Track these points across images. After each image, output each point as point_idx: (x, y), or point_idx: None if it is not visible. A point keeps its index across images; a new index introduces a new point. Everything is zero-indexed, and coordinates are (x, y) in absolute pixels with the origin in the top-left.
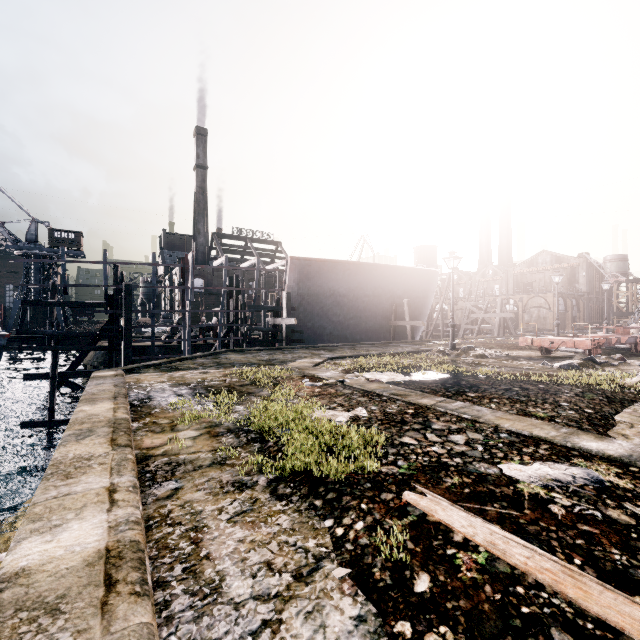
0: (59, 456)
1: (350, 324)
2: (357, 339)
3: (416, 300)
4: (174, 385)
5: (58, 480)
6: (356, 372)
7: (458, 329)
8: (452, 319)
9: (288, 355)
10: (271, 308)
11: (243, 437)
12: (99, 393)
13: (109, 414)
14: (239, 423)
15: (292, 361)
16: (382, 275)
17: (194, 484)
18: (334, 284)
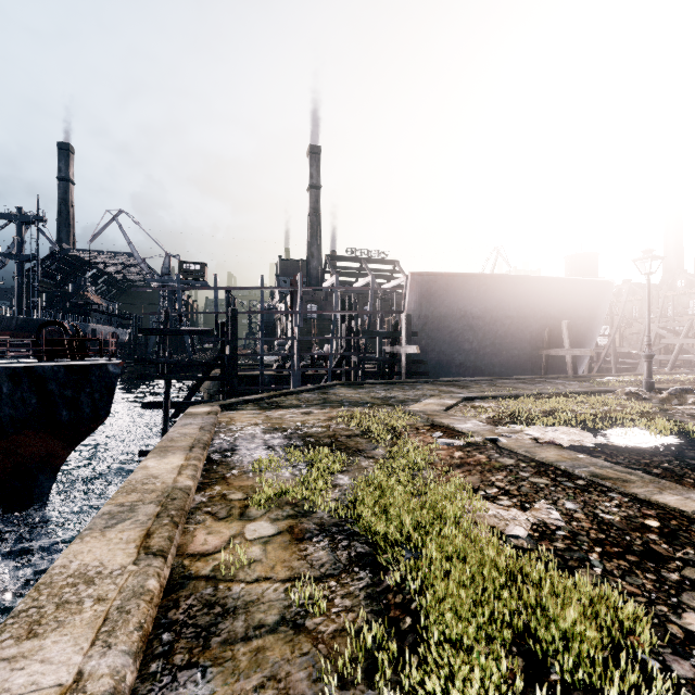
0: (59, 564)
1: (486, 353)
2: (495, 372)
3: (578, 321)
4: (267, 430)
5: (11, 639)
6: (510, 424)
7: (635, 360)
8: (648, 347)
9: (409, 392)
10: (388, 334)
11: (342, 550)
12: (178, 439)
13: (170, 477)
14: (339, 513)
15: (415, 401)
16: (530, 290)
17: (232, 694)
18: (465, 303)
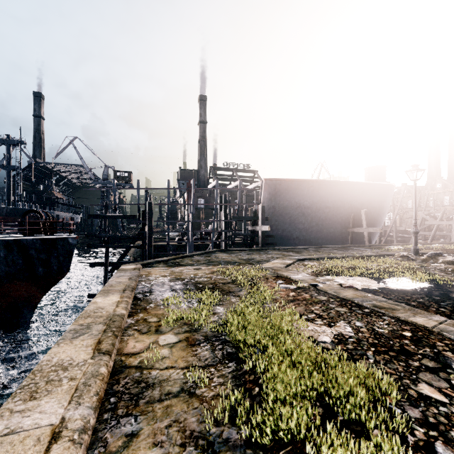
0: (45, 359)
1: (313, 230)
2: (319, 242)
3: (372, 210)
4: (172, 280)
5: (20, 400)
6: (326, 275)
7: (409, 235)
8: (415, 226)
9: (263, 255)
10: (250, 218)
11: (218, 350)
12: (115, 285)
13: (111, 308)
14: (217, 329)
15: (266, 261)
16: (341, 190)
17: (152, 429)
18: (300, 198)
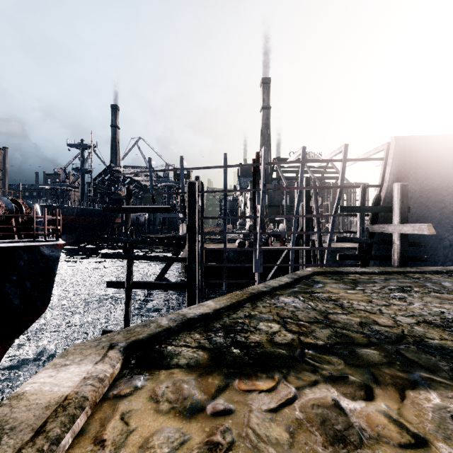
0: None
1: None
2: None
3: None
4: None
5: None
6: None
7: None
8: None
9: None
10: (372, 209)
11: None
12: None
13: None
14: None
15: None
16: None
17: None
18: None
